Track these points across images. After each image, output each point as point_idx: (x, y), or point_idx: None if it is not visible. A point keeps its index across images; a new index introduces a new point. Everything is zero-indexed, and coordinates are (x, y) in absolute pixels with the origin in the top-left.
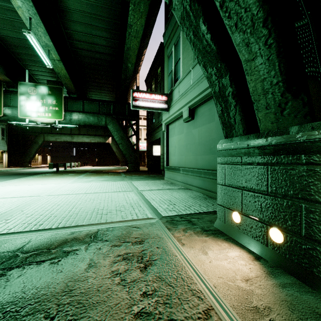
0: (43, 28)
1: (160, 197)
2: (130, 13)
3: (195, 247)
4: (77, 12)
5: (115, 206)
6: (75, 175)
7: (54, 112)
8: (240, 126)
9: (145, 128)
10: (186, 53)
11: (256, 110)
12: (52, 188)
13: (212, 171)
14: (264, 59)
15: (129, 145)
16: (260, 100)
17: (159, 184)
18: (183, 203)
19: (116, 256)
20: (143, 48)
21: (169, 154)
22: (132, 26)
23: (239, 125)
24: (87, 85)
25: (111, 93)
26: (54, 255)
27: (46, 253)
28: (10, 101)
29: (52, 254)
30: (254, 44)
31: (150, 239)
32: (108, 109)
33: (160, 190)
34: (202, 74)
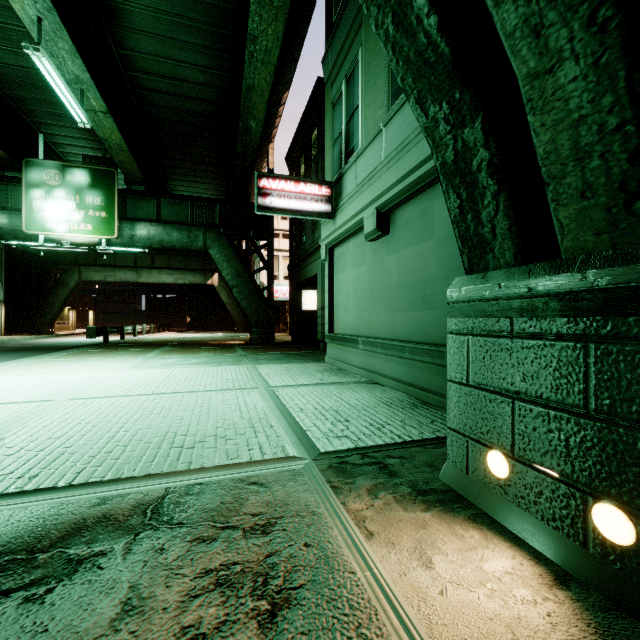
0: (68, 41)
1: (316, 404)
2: (252, 10)
3: (400, 543)
4: (143, 10)
5: (215, 427)
6: (140, 351)
7: (98, 222)
8: (507, 244)
9: (287, 255)
10: (372, 95)
11: (552, 203)
12: (86, 381)
13: (428, 346)
14: (582, 65)
15: (252, 289)
16: (565, 176)
17: (313, 372)
18: (366, 418)
19: (200, 573)
20: (282, 91)
21: (336, 308)
22: (257, 39)
23: (506, 242)
24: (166, 167)
25: (216, 184)
26: (41, 570)
27: (21, 565)
28: (6, 199)
29: (37, 568)
30: (557, 27)
31: (290, 520)
32: (210, 215)
33: (316, 387)
34: (406, 137)
